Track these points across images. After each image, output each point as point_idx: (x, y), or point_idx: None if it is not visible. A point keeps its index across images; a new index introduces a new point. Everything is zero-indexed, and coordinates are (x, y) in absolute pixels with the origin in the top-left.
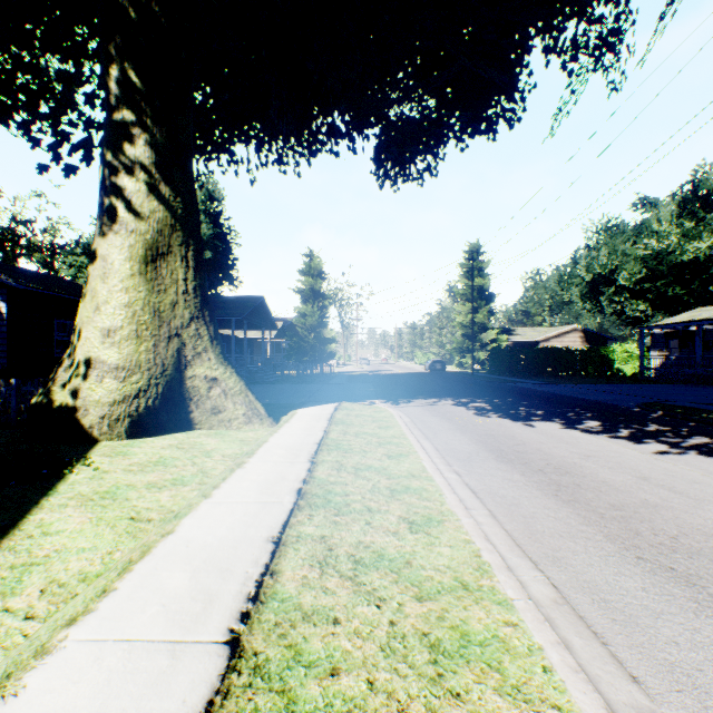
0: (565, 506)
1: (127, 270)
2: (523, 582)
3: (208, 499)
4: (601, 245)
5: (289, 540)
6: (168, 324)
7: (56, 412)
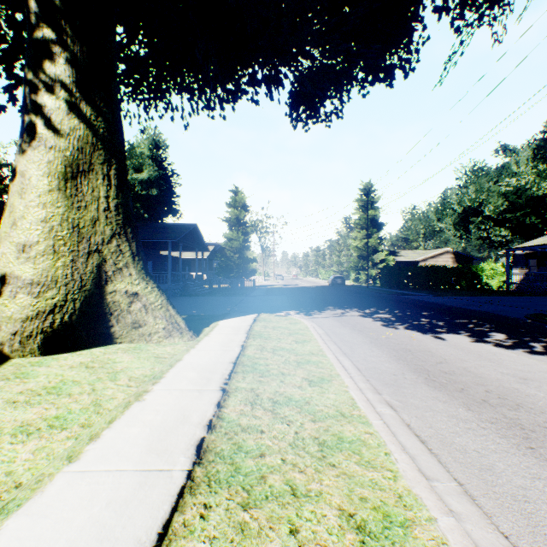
0: None
1: (45, 185)
2: None
3: (72, 465)
4: (469, 184)
5: None
6: (88, 240)
7: None
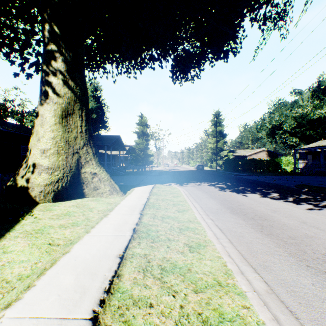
0: (266, 237)
1: (53, 121)
2: (249, 280)
3: (88, 234)
4: (275, 111)
5: (127, 257)
6: (73, 147)
7: (18, 189)
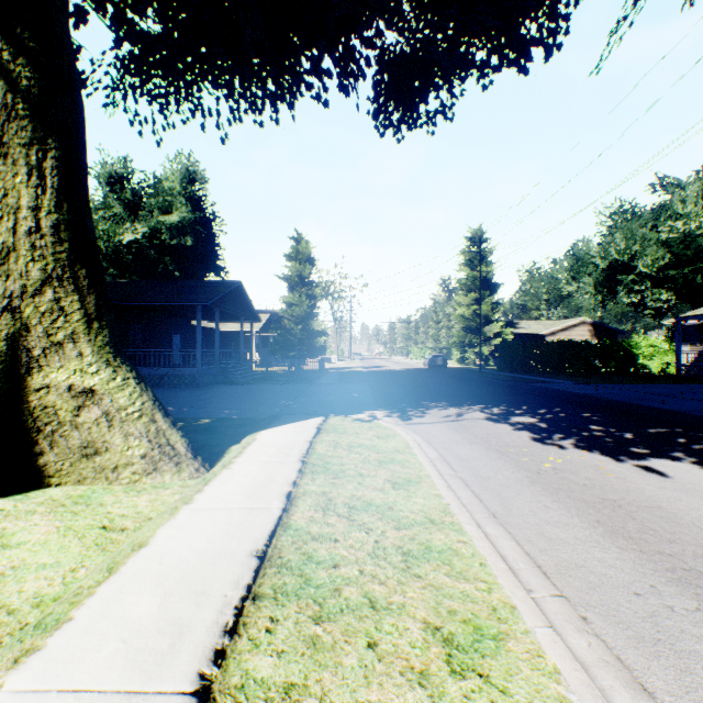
0: None
1: None
2: None
3: None
4: (616, 230)
5: None
6: None
7: None
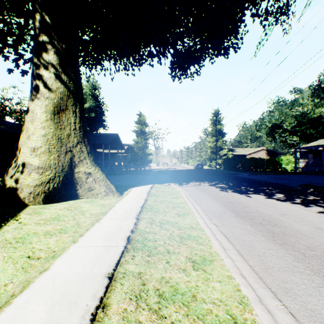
0: (280, 247)
1: (44, 117)
2: (270, 310)
3: (75, 244)
4: (275, 110)
5: (118, 276)
6: (65, 145)
7: (7, 190)
